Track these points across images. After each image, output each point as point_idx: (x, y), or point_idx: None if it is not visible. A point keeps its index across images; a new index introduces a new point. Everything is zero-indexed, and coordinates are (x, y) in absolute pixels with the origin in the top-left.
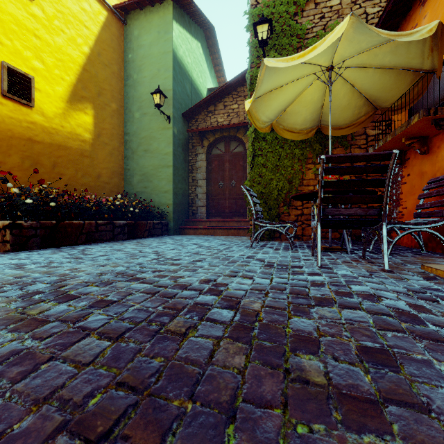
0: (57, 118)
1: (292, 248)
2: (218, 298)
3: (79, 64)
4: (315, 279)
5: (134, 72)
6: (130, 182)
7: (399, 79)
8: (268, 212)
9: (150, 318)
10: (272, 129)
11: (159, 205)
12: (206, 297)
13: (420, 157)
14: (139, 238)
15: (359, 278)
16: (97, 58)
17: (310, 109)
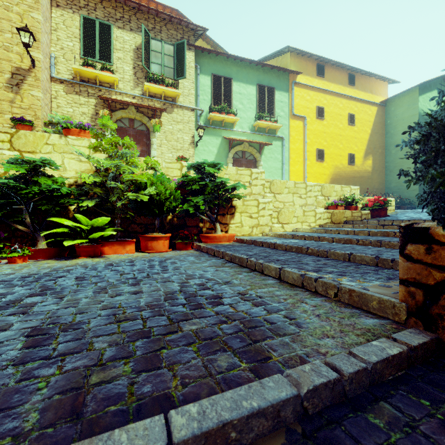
0: (360, 166)
1: None
2: None
3: (367, 140)
4: None
5: (391, 130)
6: (388, 187)
7: None
8: None
9: None
10: None
11: (409, 198)
12: None
13: None
14: None
15: None
16: (373, 132)
17: None
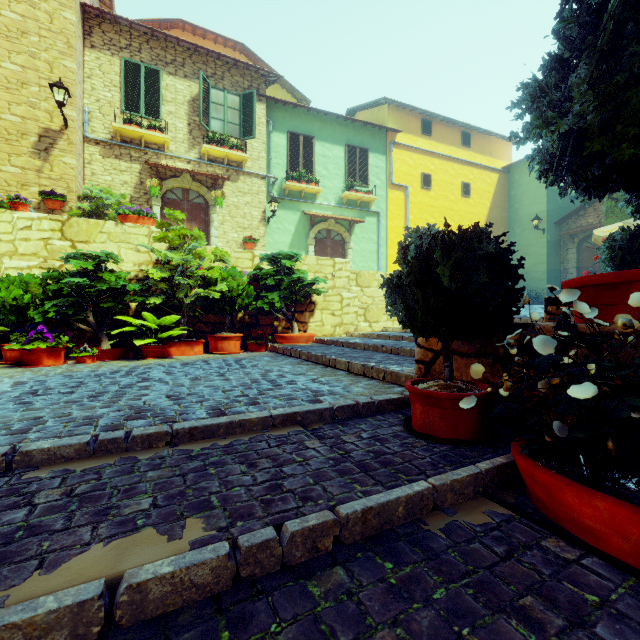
0: None
1: None
2: None
3: (486, 215)
4: None
5: (515, 203)
6: None
7: None
8: None
9: None
10: None
11: (536, 290)
12: None
13: None
14: None
15: None
16: (493, 206)
17: None
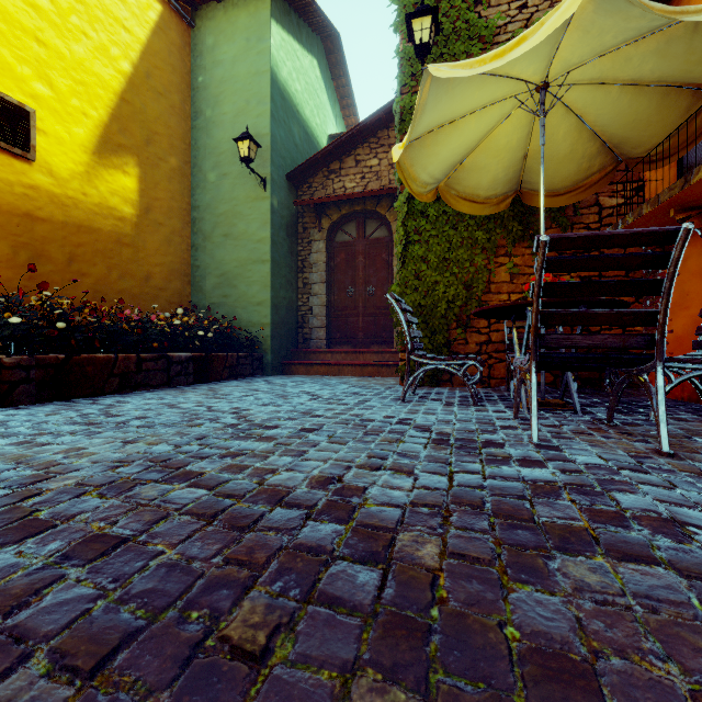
0: (76, 181)
1: (475, 401)
2: (345, 530)
3: (114, 91)
4: (536, 475)
5: (207, 106)
6: (201, 288)
7: (666, 104)
8: (431, 338)
9: (191, 594)
10: (438, 197)
11: (249, 326)
12: (320, 528)
13: (700, 243)
14: (213, 382)
15: (622, 474)
16: (145, 82)
17: (504, 162)
